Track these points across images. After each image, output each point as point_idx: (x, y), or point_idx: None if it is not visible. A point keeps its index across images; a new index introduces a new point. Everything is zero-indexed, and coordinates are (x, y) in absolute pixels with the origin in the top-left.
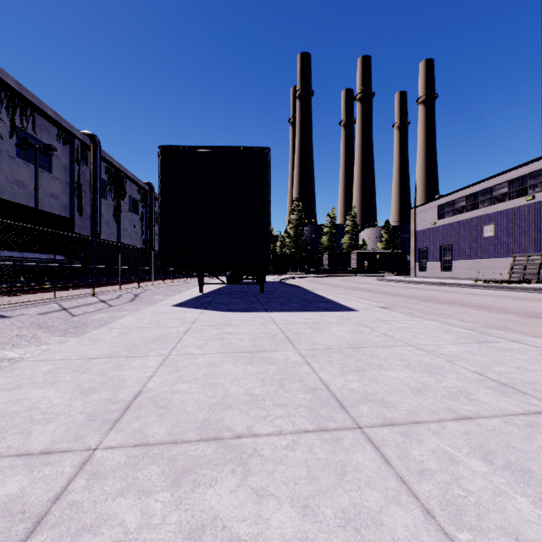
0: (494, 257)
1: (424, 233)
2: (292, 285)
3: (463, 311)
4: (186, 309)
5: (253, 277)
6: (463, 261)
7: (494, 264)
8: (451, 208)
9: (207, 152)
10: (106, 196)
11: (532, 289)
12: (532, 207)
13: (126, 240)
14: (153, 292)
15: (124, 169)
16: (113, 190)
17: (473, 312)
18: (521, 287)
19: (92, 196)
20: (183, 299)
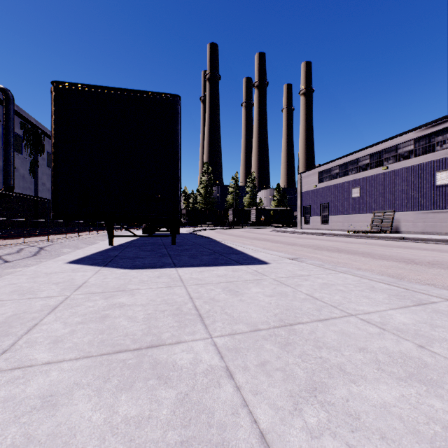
0: (359, 213)
1: (308, 193)
2: (203, 237)
3: (354, 258)
4: (81, 267)
5: (168, 229)
6: (337, 216)
7: (360, 218)
8: (328, 174)
9: (110, 94)
10: (21, 151)
11: (390, 237)
12: (386, 174)
13: (44, 195)
14: (63, 245)
15: (41, 126)
16: (30, 146)
17: (363, 260)
18: (382, 236)
19: (4, 149)
20: (86, 253)
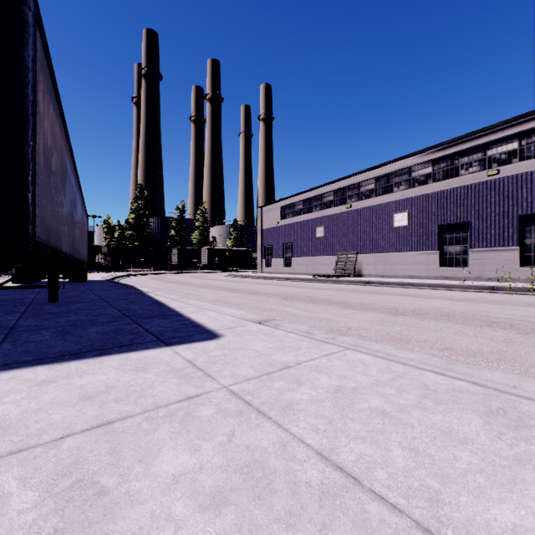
0: (324, 254)
1: (270, 231)
2: (124, 286)
3: (334, 311)
4: None
5: (64, 275)
6: (301, 258)
7: (324, 261)
8: (292, 210)
9: None
10: None
11: (356, 282)
12: (350, 213)
13: None
14: None
15: None
16: None
17: (345, 313)
18: (348, 280)
19: None
20: None
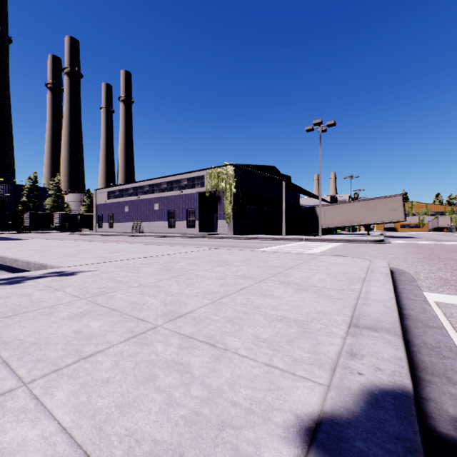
0: (128, 221)
1: (101, 206)
2: None
3: None
4: None
5: None
6: (118, 223)
7: (129, 225)
8: (114, 194)
9: None
10: None
11: (129, 235)
12: (139, 201)
13: None
14: None
15: None
16: None
17: None
18: (126, 235)
19: None
20: None
